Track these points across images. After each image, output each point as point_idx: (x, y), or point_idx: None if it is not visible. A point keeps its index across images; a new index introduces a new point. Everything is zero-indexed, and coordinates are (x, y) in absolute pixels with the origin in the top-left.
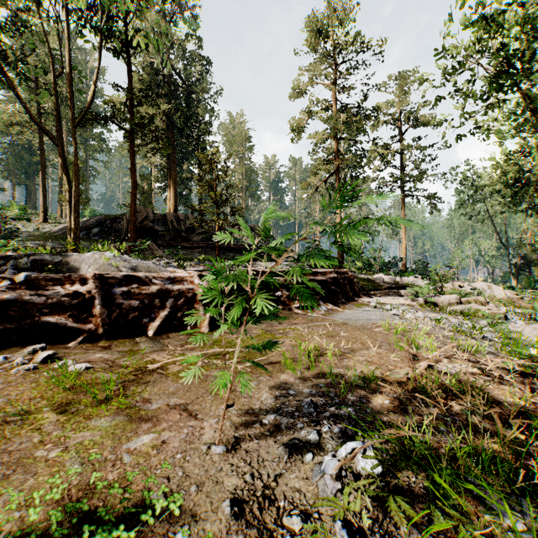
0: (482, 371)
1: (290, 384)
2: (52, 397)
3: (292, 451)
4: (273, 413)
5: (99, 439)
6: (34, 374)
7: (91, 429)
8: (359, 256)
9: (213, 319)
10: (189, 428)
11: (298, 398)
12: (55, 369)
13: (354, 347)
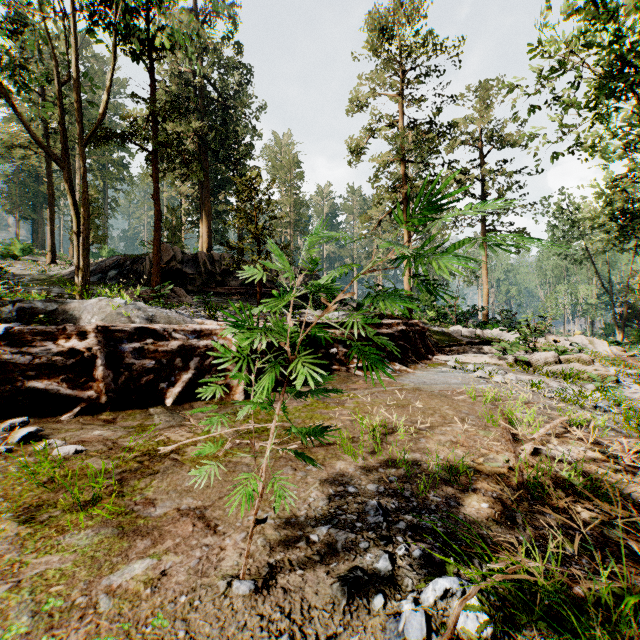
0: (606, 456)
1: (349, 477)
2: (20, 495)
3: (354, 592)
4: (325, 523)
5: (70, 567)
6: (5, 460)
7: (61, 551)
8: (431, 305)
9: (251, 384)
10: (203, 548)
11: (361, 498)
12: (35, 453)
13: (432, 422)
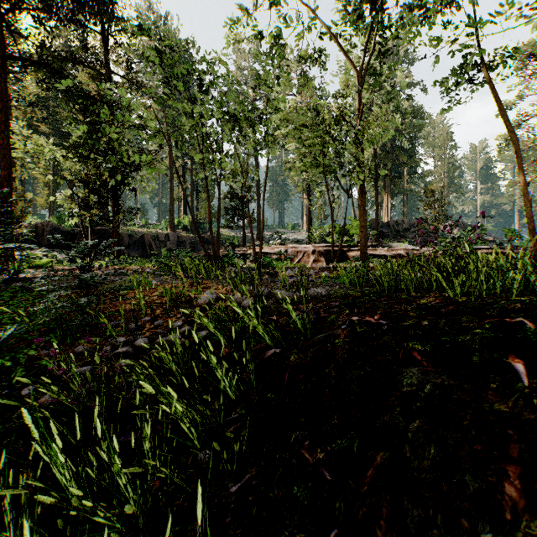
0: None
1: None
2: None
3: None
4: None
5: None
6: None
7: None
8: None
9: None
10: None
11: None
12: None
13: None
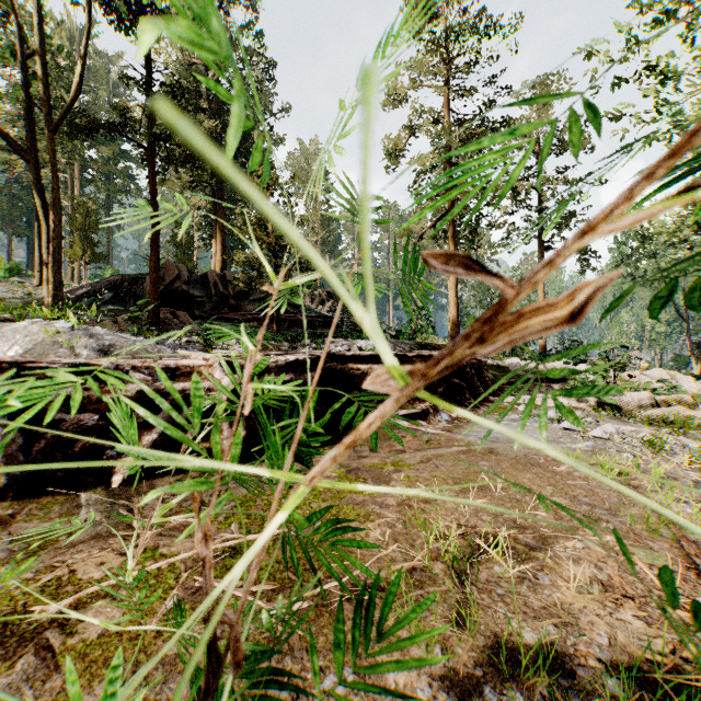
0: None
1: None
2: None
3: None
4: None
5: None
6: None
7: None
8: None
9: (250, 446)
10: None
11: None
12: None
13: (541, 525)
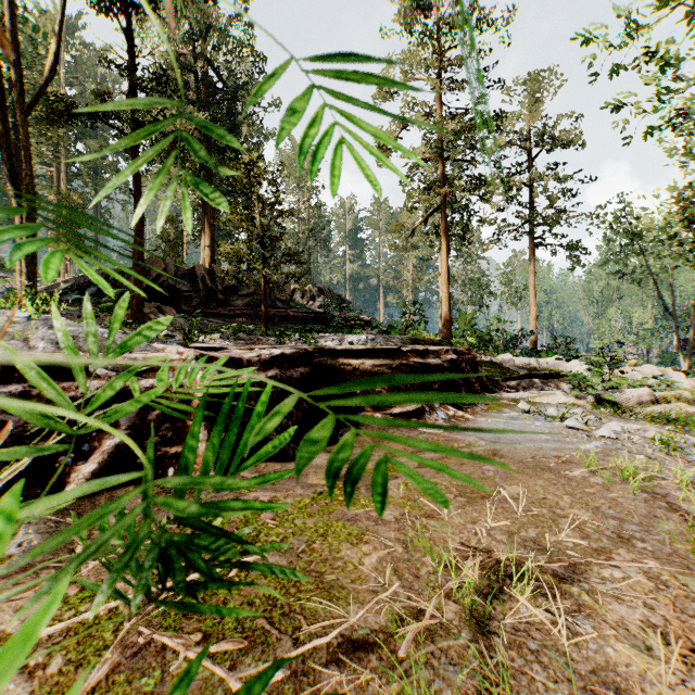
0: None
1: None
2: None
3: None
4: None
5: None
6: None
7: None
8: (471, 329)
9: None
10: None
11: None
12: None
13: (566, 546)
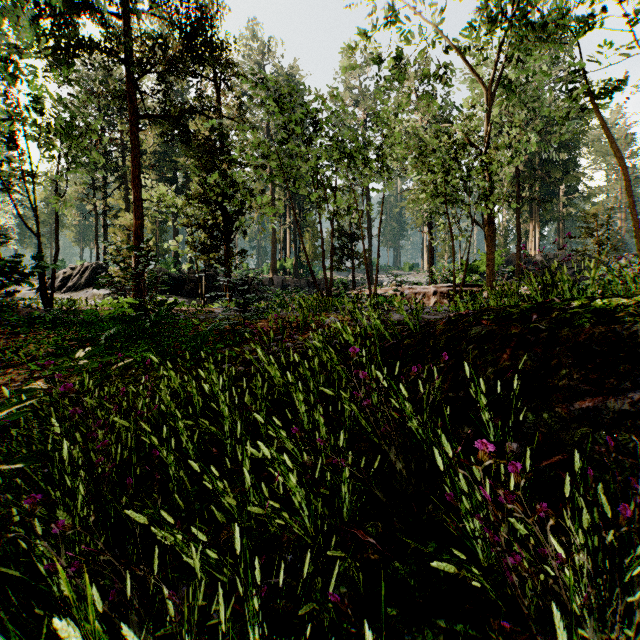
0: None
1: None
2: None
3: None
4: None
5: None
6: None
7: None
8: None
9: None
10: None
11: None
12: None
13: None
